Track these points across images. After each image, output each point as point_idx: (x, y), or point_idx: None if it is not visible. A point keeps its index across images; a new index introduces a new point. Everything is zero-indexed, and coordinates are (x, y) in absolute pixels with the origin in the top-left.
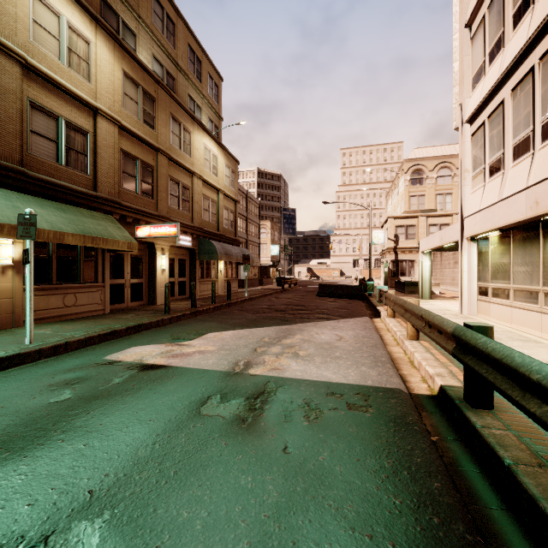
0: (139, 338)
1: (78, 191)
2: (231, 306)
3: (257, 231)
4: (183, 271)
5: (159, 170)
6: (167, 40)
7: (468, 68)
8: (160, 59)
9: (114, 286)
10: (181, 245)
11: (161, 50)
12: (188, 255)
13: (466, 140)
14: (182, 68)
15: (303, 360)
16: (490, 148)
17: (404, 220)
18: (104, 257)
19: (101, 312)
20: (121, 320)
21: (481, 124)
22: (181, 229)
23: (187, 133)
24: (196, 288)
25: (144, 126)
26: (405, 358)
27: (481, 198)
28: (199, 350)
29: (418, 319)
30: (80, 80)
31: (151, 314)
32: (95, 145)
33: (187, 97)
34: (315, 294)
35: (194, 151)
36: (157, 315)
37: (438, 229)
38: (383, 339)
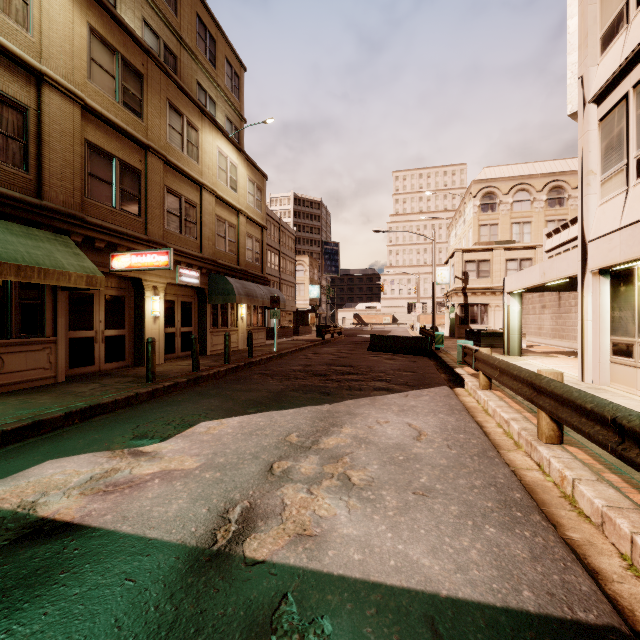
0: (74, 436)
1: (5, 195)
2: (252, 367)
3: (292, 268)
4: (188, 317)
5: (150, 177)
6: (165, 3)
7: (594, 22)
8: (154, 26)
9: (76, 341)
10: (183, 282)
11: (156, 15)
12: (196, 297)
13: (590, 128)
14: (188, 44)
15: (361, 499)
16: (639, 132)
17: (475, 254)
18: (56, 298)
19: (50, 380)
20: (68, 397)
21: (620, 99)
22: (184, 261)
23: (194, 130)
24: (206, 340)
25: (125, 111)
26: (549, 485)
27: (622, 209)
28: (164, 470)
29: (587, 419)
30: (11, 25)
31: (126, 384)
32: (39, 130)
33: (194, 84)
34: (365, 347)
35: (204, 156)
36: (132, 386)
37: (518, 265)
38: (486, 433)
